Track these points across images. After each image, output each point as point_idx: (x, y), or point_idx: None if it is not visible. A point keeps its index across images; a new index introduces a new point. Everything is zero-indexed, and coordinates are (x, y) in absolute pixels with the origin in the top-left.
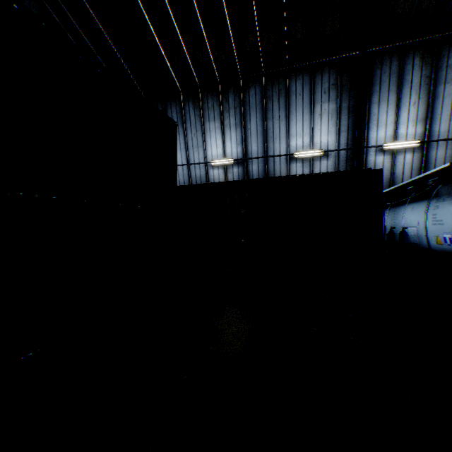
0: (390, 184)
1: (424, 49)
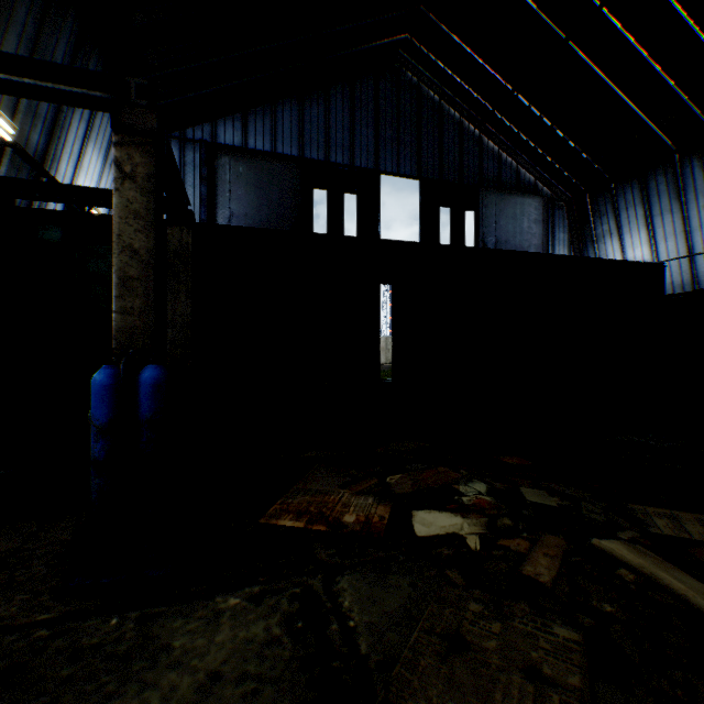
0: None
1: None
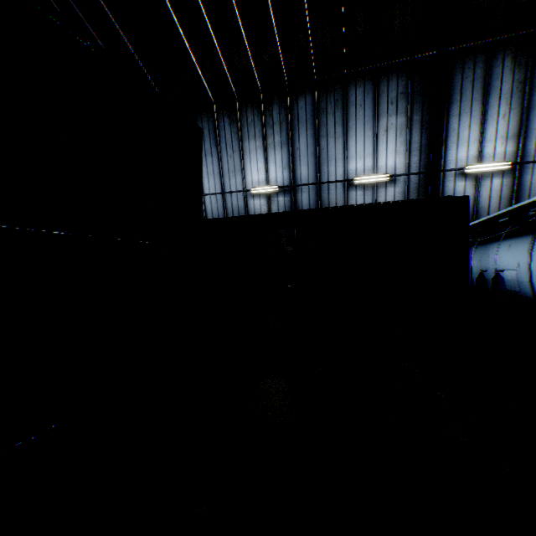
0: (473, 217)
1: (517, 48)
